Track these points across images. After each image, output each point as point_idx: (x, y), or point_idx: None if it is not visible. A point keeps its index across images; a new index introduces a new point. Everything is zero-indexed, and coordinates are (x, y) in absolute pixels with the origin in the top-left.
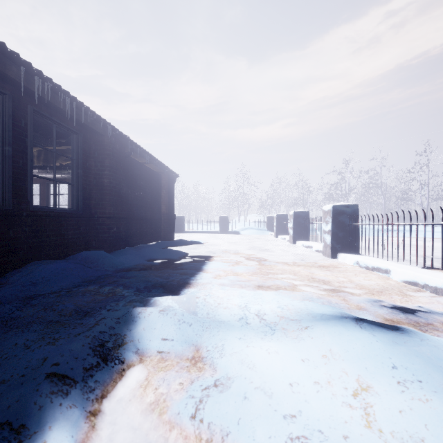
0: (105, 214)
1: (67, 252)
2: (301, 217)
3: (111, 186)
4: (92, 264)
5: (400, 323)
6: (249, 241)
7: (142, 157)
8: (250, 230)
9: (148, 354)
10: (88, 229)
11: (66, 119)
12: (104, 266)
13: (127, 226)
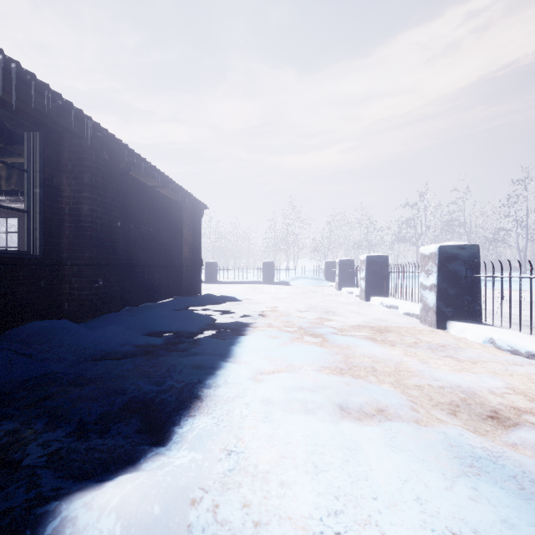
0: (83, 260)
1: (12, 323)
2: (377, 263)
3: (94, 216)
4: (40, 346)
5: None
6: (303, 297)
7: (150, 177)
8: (303, 280)
9: None
10: (55, 283)
11: (10, 104)
12: (60, 352)
13: (127, 277)
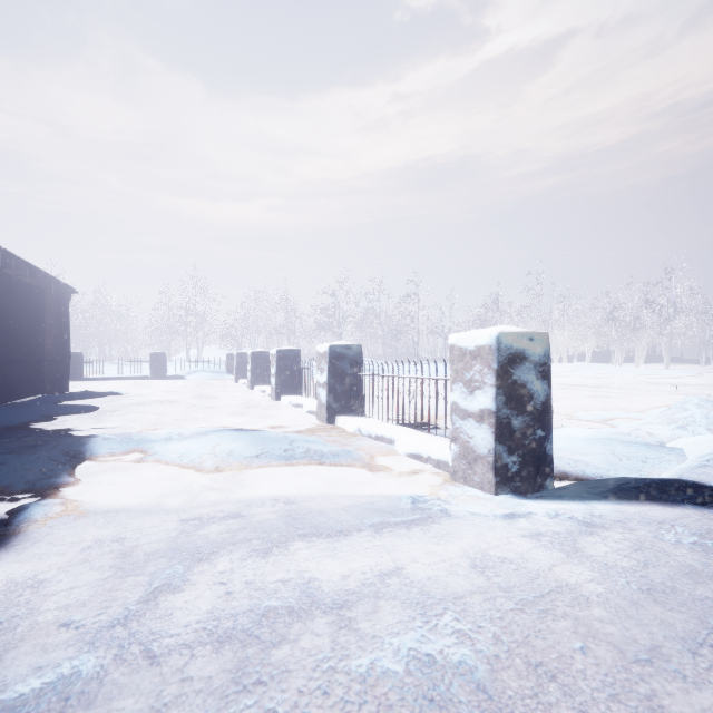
0: None
1: None
2: (260, 357)
3: None
4: None
5: (272, 430)
6: (196, 389)
7: (17, 269)
8: (201, 374)
9: (101, 455)
10: None
11: None
12: None
13: None
